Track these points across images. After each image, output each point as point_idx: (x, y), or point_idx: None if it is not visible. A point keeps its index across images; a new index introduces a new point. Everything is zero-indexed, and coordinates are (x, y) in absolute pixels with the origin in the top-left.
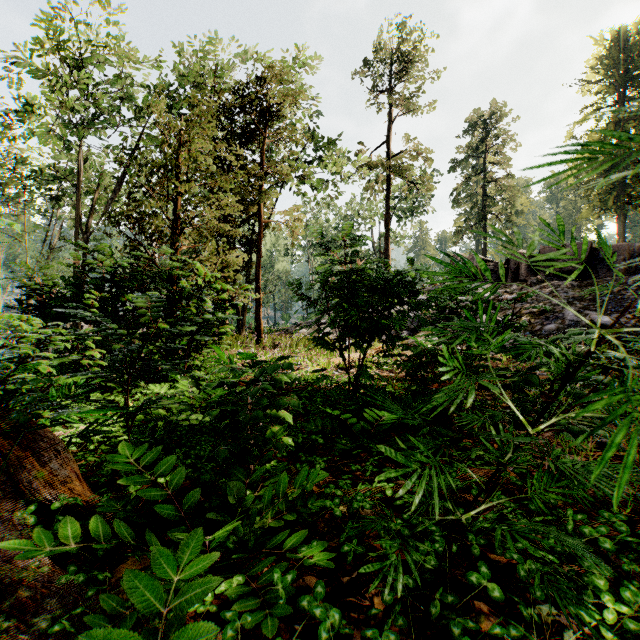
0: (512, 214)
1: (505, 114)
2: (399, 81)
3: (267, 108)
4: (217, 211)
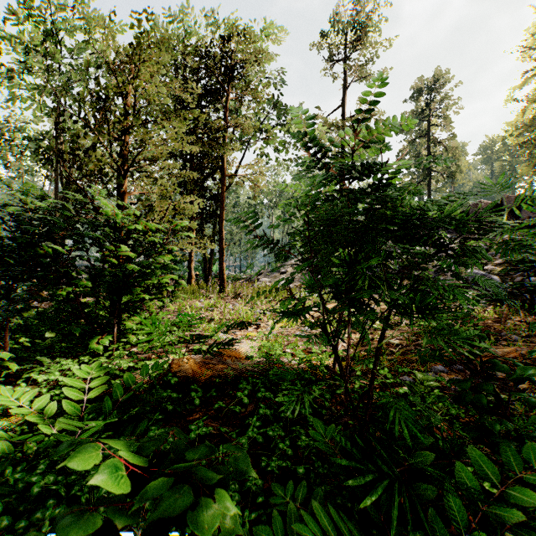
0: (456, 172)
1: (449, 80)
2: (353, 49)
3: (229, 64)
4: (164, 146)
